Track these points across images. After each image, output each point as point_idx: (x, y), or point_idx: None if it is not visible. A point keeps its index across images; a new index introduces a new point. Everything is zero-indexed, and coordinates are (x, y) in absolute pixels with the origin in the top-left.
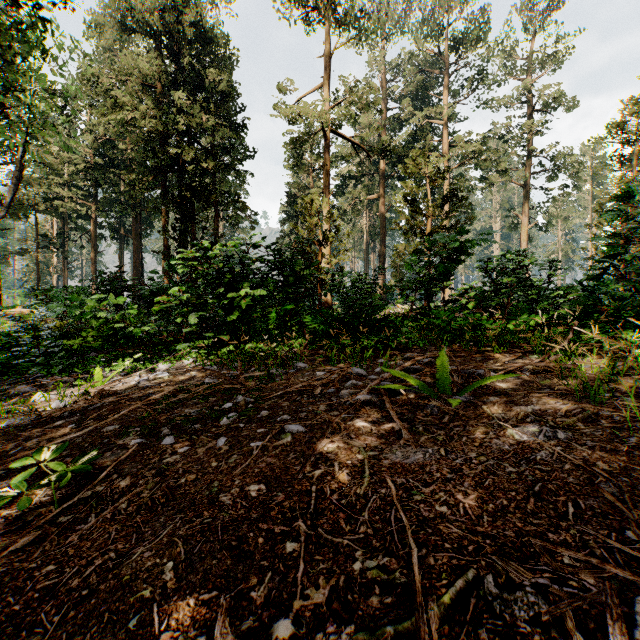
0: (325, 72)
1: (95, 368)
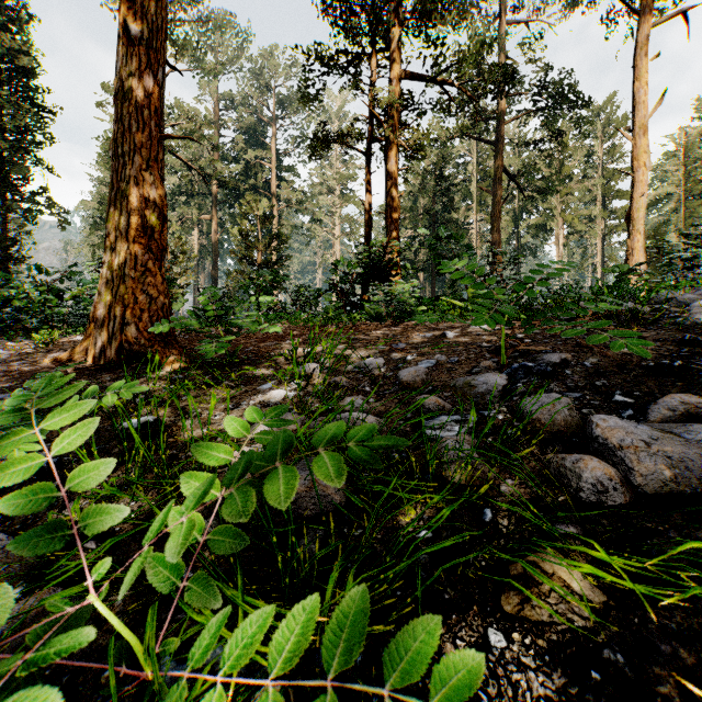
0: None
1: (33, 334)
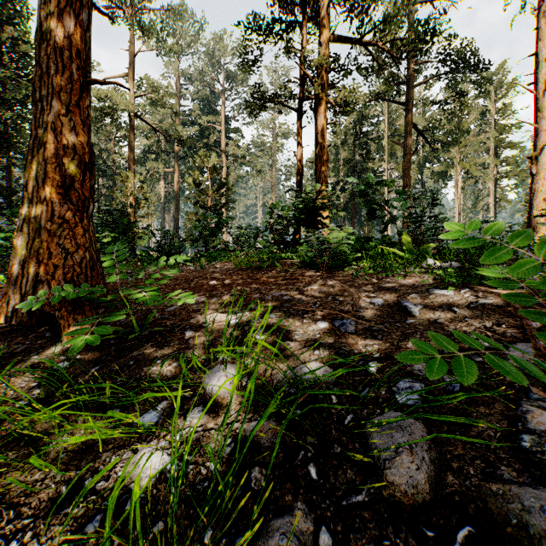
0: (130, 68)
1: None
